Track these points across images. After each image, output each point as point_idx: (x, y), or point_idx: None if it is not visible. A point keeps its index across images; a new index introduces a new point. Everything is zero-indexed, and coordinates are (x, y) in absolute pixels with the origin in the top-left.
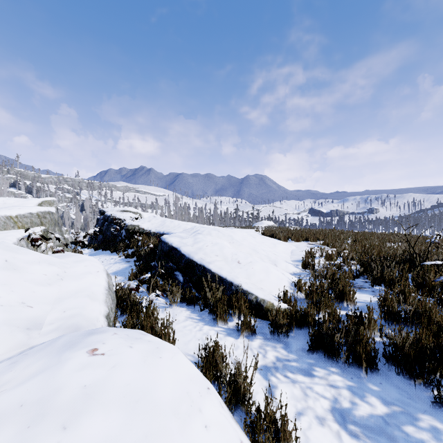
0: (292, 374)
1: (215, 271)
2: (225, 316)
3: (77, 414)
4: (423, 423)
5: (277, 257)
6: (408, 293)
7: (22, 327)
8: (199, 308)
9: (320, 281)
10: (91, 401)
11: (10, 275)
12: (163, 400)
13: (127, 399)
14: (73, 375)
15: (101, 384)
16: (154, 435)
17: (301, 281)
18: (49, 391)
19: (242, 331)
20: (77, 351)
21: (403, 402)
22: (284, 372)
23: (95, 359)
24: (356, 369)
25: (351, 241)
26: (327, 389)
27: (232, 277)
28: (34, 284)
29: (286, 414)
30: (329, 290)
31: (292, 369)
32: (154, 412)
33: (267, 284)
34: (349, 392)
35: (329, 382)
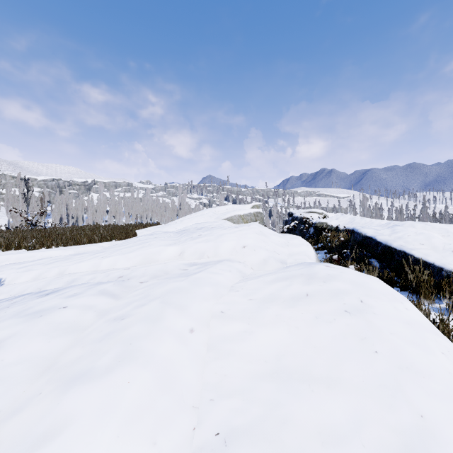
0: None
1: (419, 257)
2: (431, 296)
3: (329, 280)
4: None
5: None
6: None
7: (278, 261)
8: (399, 289)
9: None
10: (333, 278)
11: (265, 238)
12: (374, 288)
13: (352, 282)
14: (321, 270)
15: (336, 275)
16: (371, 296)
17: None
18: (312, 272)
19: None
20: (318, 265)
21: None
22: None
23: (329, 268)
24: None
25: None
26: None
27: (443, 263)
28: (275, 245)
29: None
30: None
31: None
32: (369, 290)
33: None
34: None
35: None
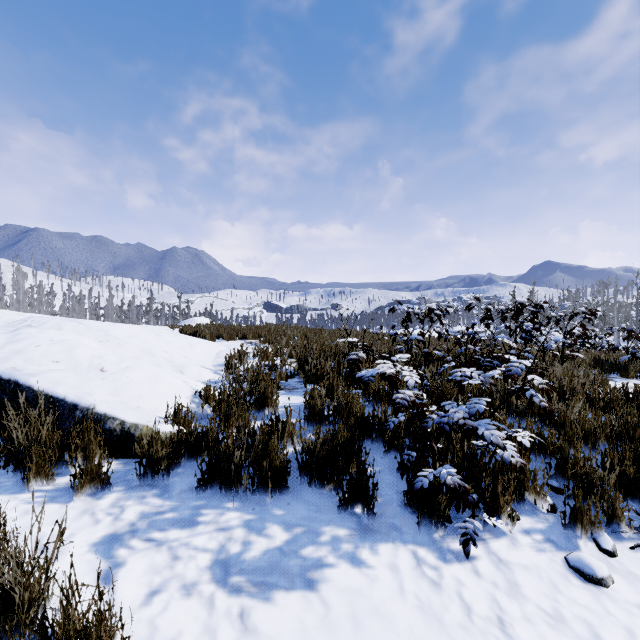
0: (161, 533)
1: (42, 389)
2: (51, 468)
3: None
4: (326, 537)
5: (189, 361)
6: (336, 387)
7: None
8: None
9: (240, 386)
10: None
11: None
12: None
13: None
14: None
15: None
16: None
17: (210, 389)
18: None
19: (80, 486)
20: None
21: (310, 519)
22: (147, 533)
23: None
24: (263, 495)
25: (300, 337)
26: (213, 537)
27: (80, 394)
28: None
29: (112, 606)
30: (252, 397)
31: (164, 524)
32: None
33: (152, 400)
34: (245, 529)
35: (220, 525)
